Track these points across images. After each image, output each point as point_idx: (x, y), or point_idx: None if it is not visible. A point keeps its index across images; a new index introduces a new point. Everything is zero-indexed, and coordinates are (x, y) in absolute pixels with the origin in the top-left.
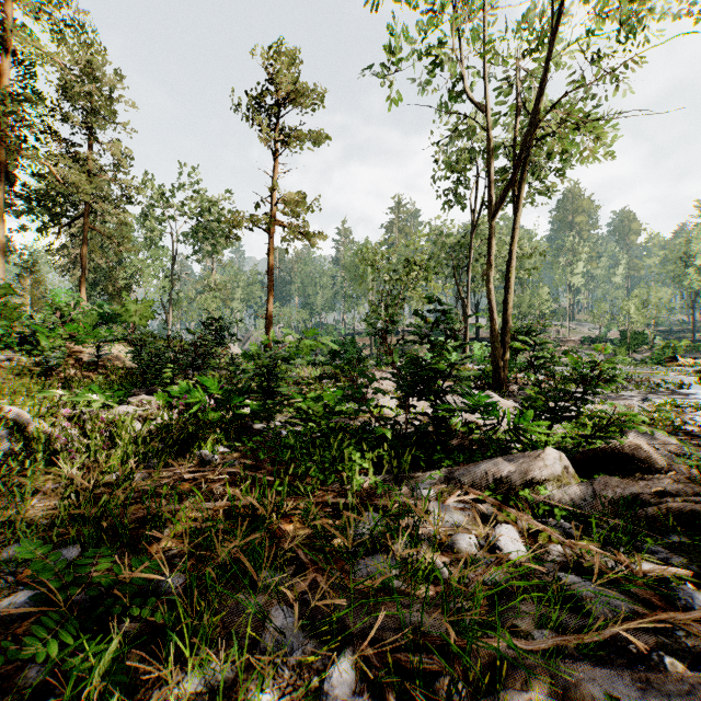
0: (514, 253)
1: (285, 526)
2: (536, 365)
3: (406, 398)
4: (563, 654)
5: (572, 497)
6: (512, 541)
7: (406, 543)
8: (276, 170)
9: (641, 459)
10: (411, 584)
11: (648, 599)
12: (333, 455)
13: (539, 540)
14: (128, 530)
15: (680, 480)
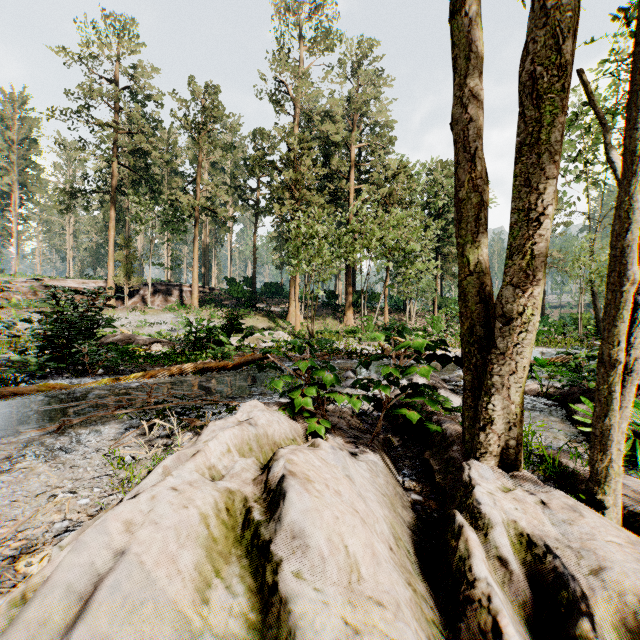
0: None
1: None
2: None
3: None
4: None
5: None
6: None
7: None
8: None
9: None
10: None
11: None
12: None
13: None
14: None
15: None
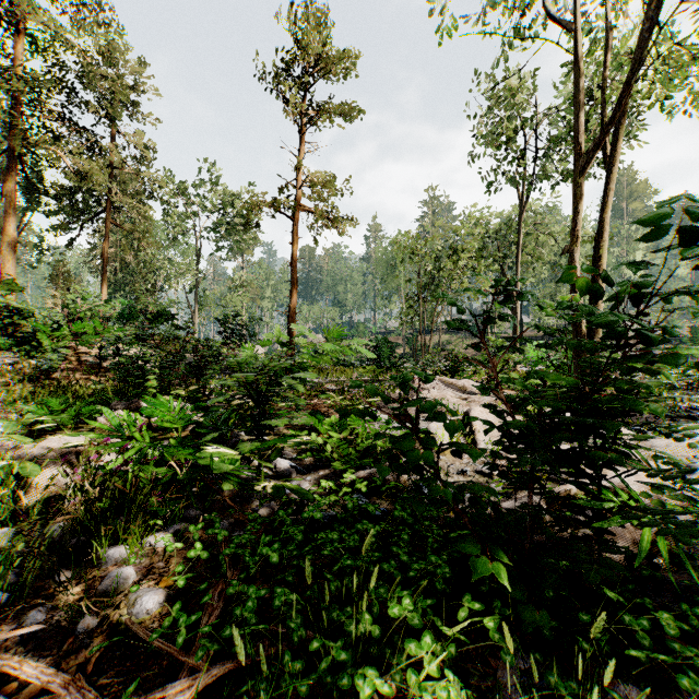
0: (605, 222)
1: None
2: None
3: (539, 478)
4: None
5: None
6: None
7: None
8: (300, 148)
9: None
10: None
11: None
12: (361, 628)
13: None
14: None
15: None
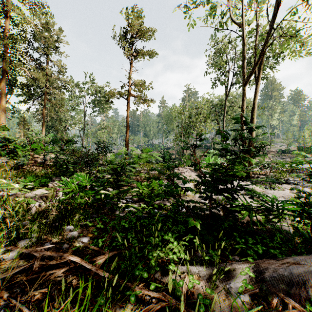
0: (255, 104)
1: None
2: None
3: (211, 196)
4: None
5: None
6: None
7: None
8: (130, 69)
9: None
10: None
11: None
12: (155, 242)
13: None
14: None
15: None
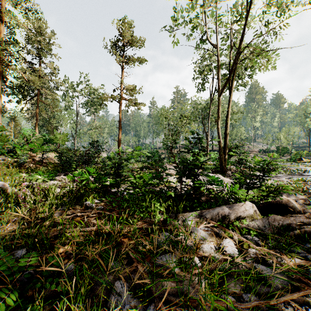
0: (229, 112)
1: (123, 239)
2: (241, 163)
3: (181, 178)
4: (259, 309)
5: (258, 225)
6: (232, 249)
7: (181, 249)
8: (122, 75)
9: (290, 207)
10: (183, 272)
11: (298, 278)
12: (147, 204)
13: (244, 246)
14: (50, 241)
15: (309, 217)
